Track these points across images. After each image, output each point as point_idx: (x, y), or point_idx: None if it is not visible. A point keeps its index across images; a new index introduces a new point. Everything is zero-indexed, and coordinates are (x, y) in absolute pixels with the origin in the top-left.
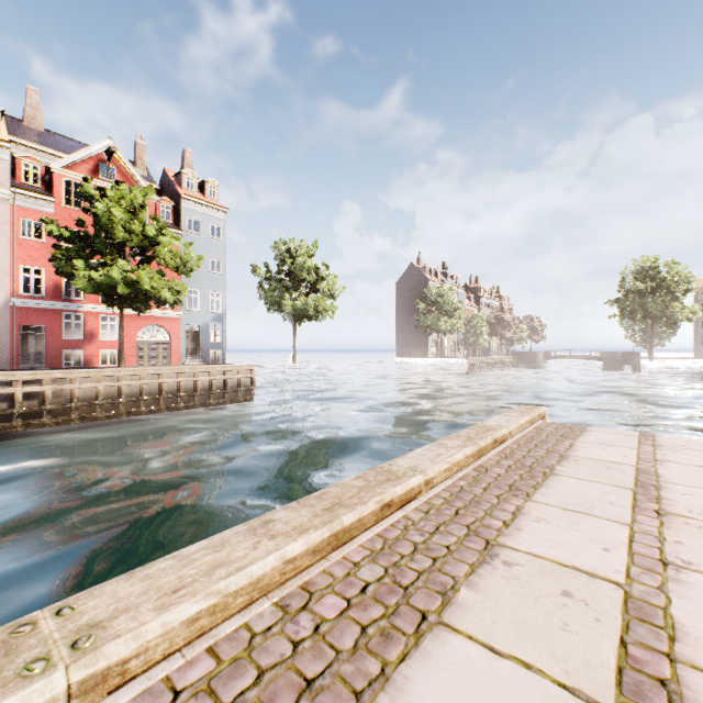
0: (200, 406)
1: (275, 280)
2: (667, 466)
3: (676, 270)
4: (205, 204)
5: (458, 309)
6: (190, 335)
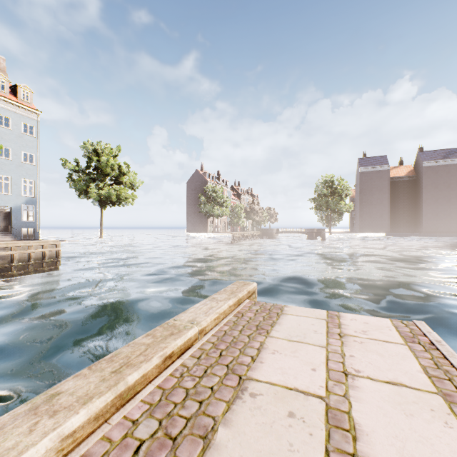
0: (0, 278)
1: (84, 173)
2: (360, 390)
3: (342, 183)
4: (17, 105)
5: (226, 201)
6: (1, 215)
